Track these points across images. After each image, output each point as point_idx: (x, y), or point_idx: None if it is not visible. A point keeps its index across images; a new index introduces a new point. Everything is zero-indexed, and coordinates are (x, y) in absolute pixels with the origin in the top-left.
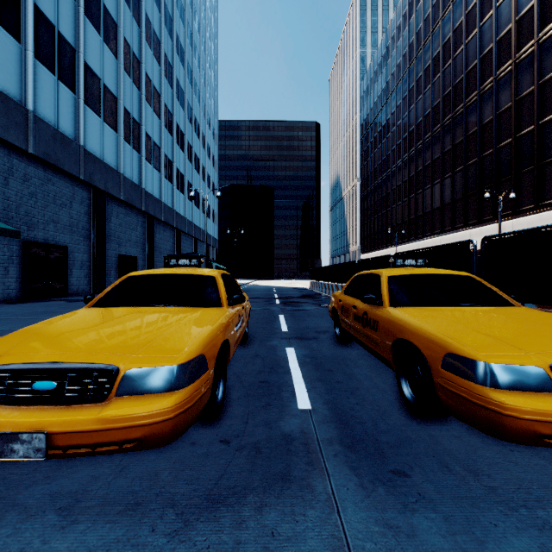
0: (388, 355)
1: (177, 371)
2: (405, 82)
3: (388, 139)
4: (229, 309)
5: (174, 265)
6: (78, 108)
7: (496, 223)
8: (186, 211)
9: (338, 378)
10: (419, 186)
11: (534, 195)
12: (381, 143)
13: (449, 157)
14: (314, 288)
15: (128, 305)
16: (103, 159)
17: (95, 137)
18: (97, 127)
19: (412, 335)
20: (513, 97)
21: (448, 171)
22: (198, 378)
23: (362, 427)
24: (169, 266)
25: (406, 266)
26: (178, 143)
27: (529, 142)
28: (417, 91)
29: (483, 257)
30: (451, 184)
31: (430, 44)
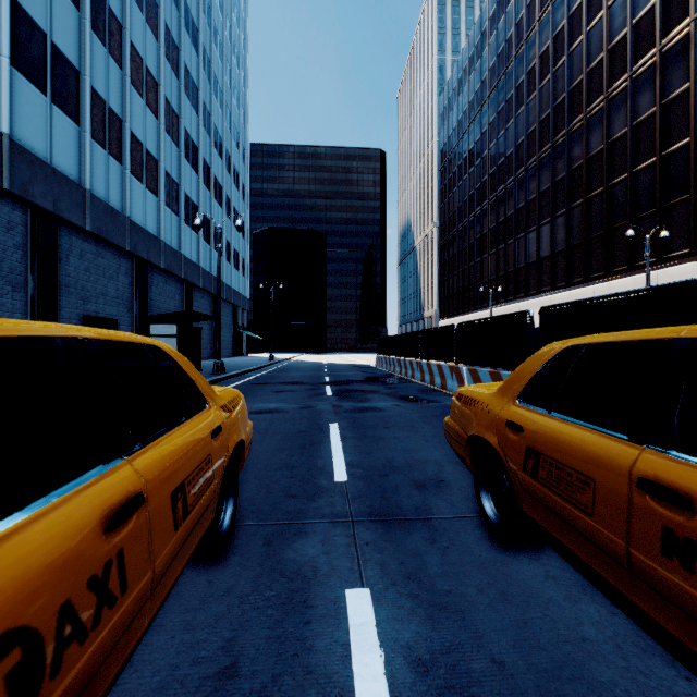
0: None
1: None
2: (501, 90)
3: (477, 167)
4: None
5: None
6: None
7: (632, 276)
8: (201, 257)
9: None
10: (520, 229)
11: (690, 235)
12: (468, 173)
13: (563, 187)
14: (382, 366)
15: None
16: (52, 164)
17: (35, 125)
18: (40, 109)
19: None
20: (658, 99)
21: (562, 206)
22: None
23: None
24: None
25: None
26: (189, 159)
27: (681, 162)
28: (518, 102)
29: None
30: (566, 223)
31: (536, 36)
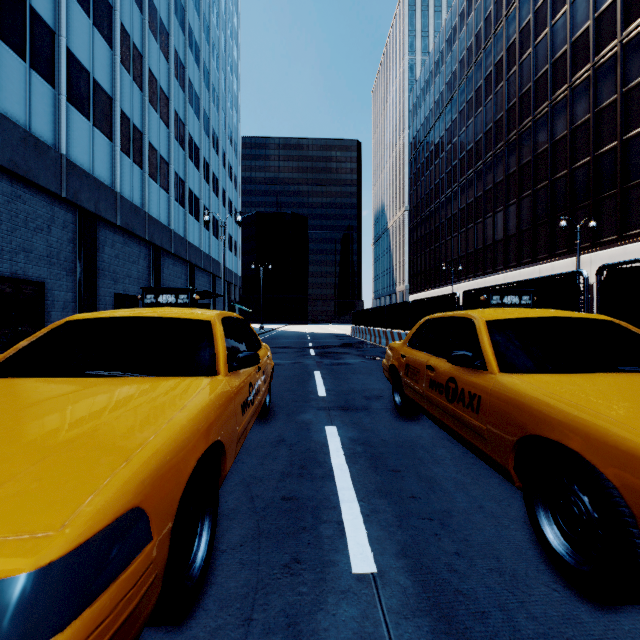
0: (506, 459)
1: (27, 592)
2: (462, 92)
3: (442, 159)
4: (231, 377)
5: (151, 303)
6: (59, 106)
7: (571, 258)
8: (202, 242)
9: (412, 487)
10: (479, 215)
11: (617, 224)
12: (434, 164)
13: (515, 180)
14: (356, 335)
15: (47, 373)
16: (94, 174)
17: (82, 145)
18: (85, 132)
19: (572, 436)
20: (591, 108)
21: (514, 196)
22: (112, 580)
23: (486, 629)
24: (143, 304)
25: (505, 306)
26: (192, 159)
27: (610, 162)
28: (477, 103)
29: (600, 294)
30: (517, 211)
31: (492, 47)
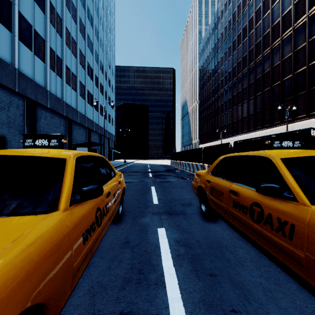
0: None
1: None
2: (226, 43)
3: (215, 77)
4: (72, 209)
5: (30, 145)
6: (14, 42)
7: (282, 126)
8: (94, 117)
9: (229, 297)
10: (234, 104)
11: (306, 108)
12: (211, 80)
13: (253, 87)
14: (173, 165)
15: None
16: (34, 80)
17: (27, 64)
18: (29, 57)
19: None
20: (293, 49)
21: (252, 95)
22: None
23: None
24: (24, 146)
25: (283, 148)
26: (89, 75)
27: (302, 77)
28: (233, 48)
29: None
30: (254, 102)
31: (241, 20)
